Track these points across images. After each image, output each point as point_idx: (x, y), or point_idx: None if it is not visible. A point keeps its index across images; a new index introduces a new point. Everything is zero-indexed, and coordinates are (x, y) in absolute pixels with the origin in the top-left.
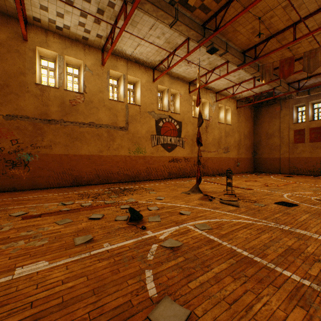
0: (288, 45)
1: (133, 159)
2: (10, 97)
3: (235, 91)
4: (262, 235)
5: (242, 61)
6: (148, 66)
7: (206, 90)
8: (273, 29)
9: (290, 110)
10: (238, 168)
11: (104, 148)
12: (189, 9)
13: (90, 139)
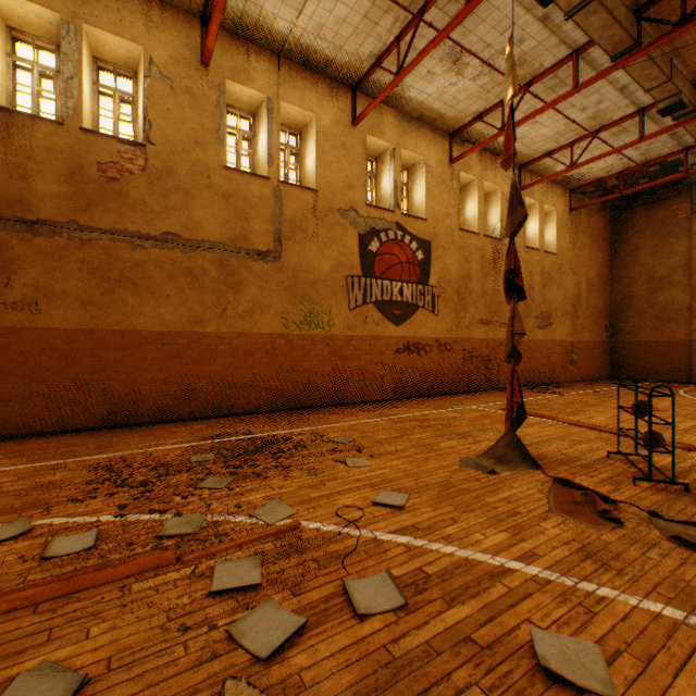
0: None
1: (296, 344)
2: None
3: (578, 157)
4: None
5: (633, 38)
6: (339, 78)
7: (494, 158)
8: None
9: None
10: (575, 369)
11: (208, 311)
12: None
13: (165, 285)
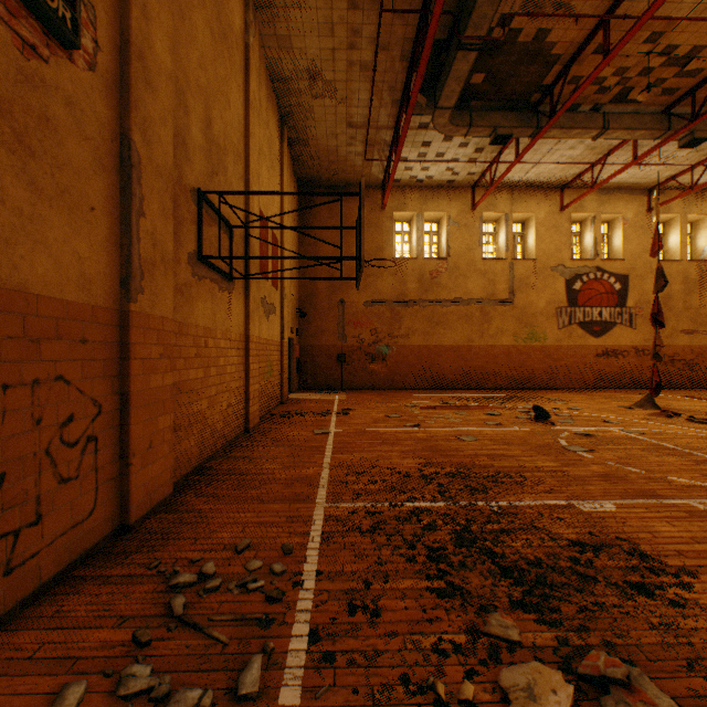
0: None
1: (522, 351)
2: (369, 280)
3: None
4: None
5: None
6: (551, 187)
7: (700, 193)
8: None
9: None
10: None
11: (474, 334)
12: (631, 102)
13: (455, 323)
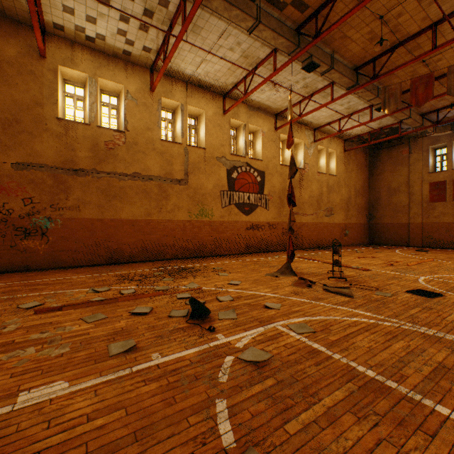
0: (424, 57)
1: (195, 225)
2: (22, 138)
3: (342, 127)
4: (393, 343)
5: (354, 82)
6: (217, 92)
7: (300, 126)
8: (401, 33)
9: (424, 154)
10: (347, 239)
11: (153, 209)
12: (277, 6)
13: (134, 197)
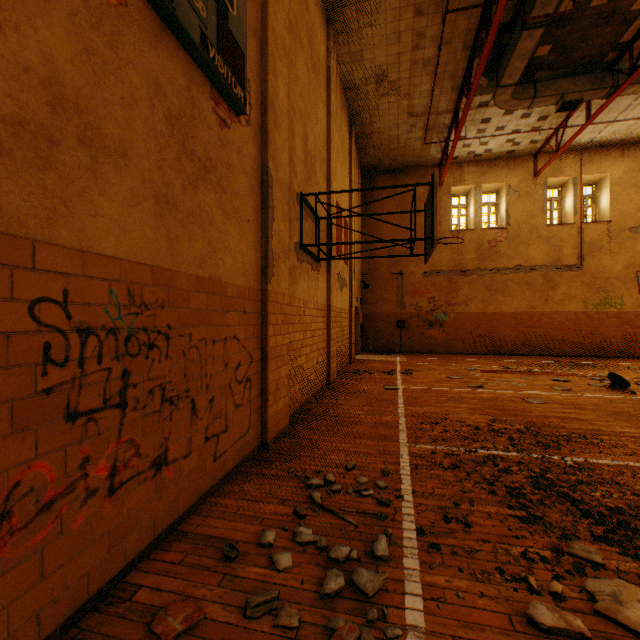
0: None
1: (593, 317)
2: None
3: None
4: None
5: None
6: (629, 143)
7: None
8: None
9: None
10: None
11: (536, 301)
12: None
13: (515, 290)
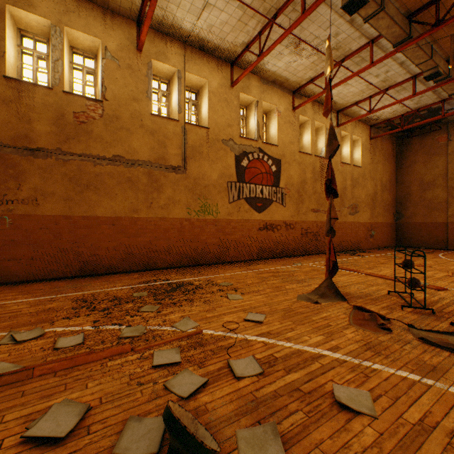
0: None
1: (196, 225)
2: None
3: (375, 105)
4: None
5: (406, 33)
6: (223, 57)
7: (321, 106)
8: None
9: None
10: (373, 241)
11: (141, 204)
12: None
13: (115, 188)
